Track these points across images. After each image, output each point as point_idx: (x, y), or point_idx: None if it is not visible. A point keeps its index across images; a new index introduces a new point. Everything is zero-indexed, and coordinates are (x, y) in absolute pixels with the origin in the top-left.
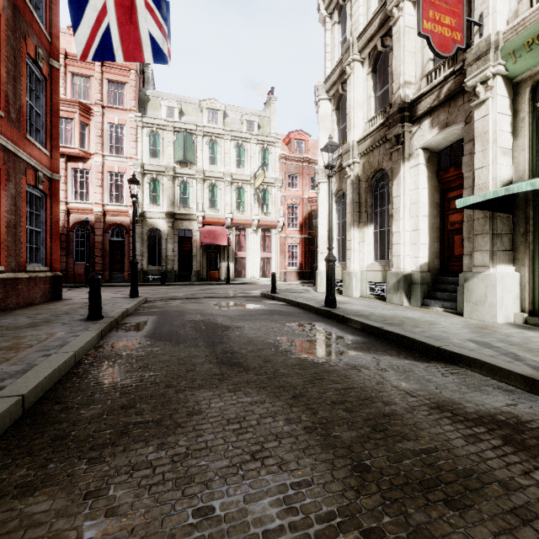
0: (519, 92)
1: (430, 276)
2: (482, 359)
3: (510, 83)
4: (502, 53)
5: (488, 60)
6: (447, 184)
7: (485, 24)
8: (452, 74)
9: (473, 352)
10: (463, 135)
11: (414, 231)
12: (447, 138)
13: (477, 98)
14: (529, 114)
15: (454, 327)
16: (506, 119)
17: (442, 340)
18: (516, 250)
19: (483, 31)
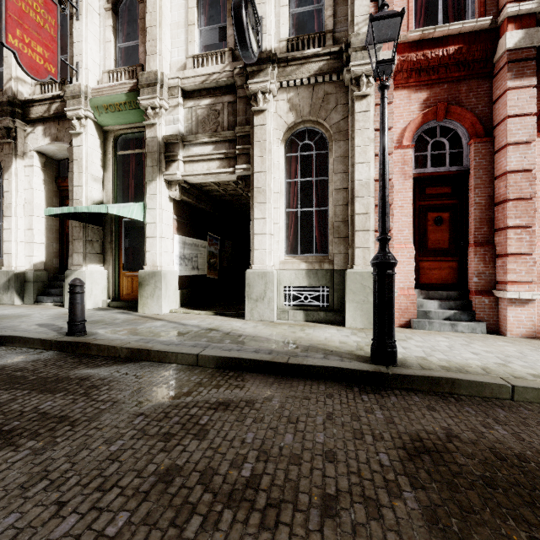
0: (108, 138)
1: (47, 274)
2: (22, 335)
3: (101, 129)
4: (91, 103)
5: (80, 103)
6: (66, 191)
7: (80, 73)
8: (59, 97)
9: (26, 332)
10: (69, 154)
11: (29, 230)
12: (62, 151)
13: (75, 128)
14: (113, 157)
15: (41, 316)
16: (97, 154)
17: (8, 328)
18: (107, 254)
19: (79, 78)
